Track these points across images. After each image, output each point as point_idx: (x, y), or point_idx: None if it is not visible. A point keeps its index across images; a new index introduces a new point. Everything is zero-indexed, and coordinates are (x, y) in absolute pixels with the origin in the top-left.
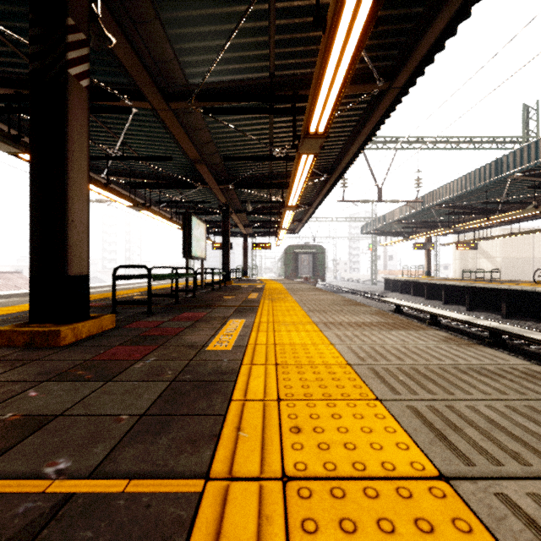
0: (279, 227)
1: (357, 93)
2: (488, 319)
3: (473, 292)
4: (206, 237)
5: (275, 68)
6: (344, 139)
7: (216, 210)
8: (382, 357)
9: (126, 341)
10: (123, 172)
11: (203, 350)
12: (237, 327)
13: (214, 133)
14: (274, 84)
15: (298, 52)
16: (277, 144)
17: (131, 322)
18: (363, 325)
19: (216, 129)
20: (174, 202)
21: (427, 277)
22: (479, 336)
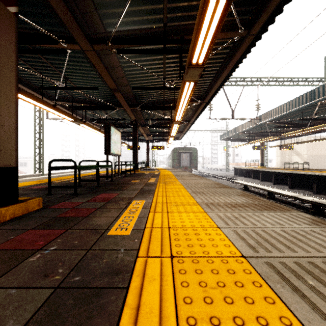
0: (169, 135)
1: (224, 41)
2: (304, 194)
3: (293, 176)
4: (123, 142)
5: (167, 20)
6: (212, 76)
7: (129, 124)
8: (272, 246)
9: (42, 223)
10: (68, 99)
11: (104, 235)
12: (138, 208)
13: (126, 71)
14: (166, 32)
15: (184, 7)
16: (168, 79)
17: (57, 203)
18: (237, 206)
19: (127, 68)
20: (102, 119)
21: (261, 167)
22: (303, 207)
